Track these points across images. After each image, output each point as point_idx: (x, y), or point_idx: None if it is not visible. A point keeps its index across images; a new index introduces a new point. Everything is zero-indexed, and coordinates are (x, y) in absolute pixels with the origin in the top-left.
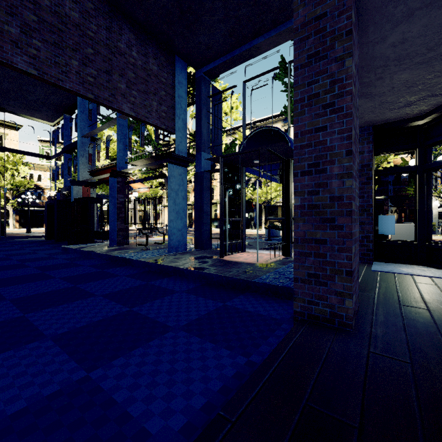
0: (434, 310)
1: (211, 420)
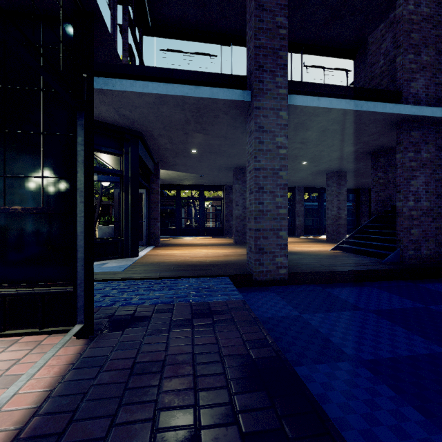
0: (219, 262)
1: (356, 270)
